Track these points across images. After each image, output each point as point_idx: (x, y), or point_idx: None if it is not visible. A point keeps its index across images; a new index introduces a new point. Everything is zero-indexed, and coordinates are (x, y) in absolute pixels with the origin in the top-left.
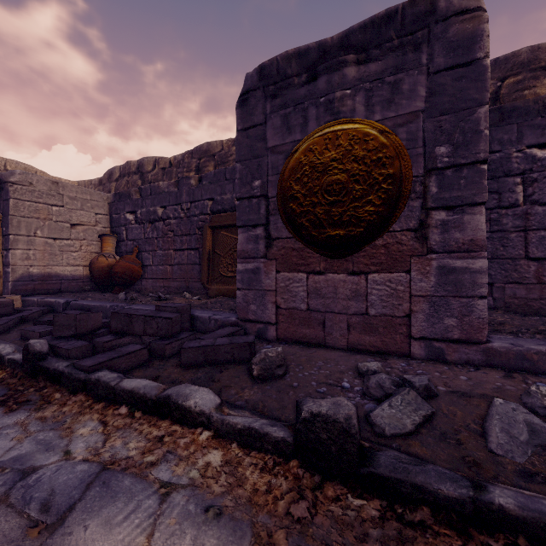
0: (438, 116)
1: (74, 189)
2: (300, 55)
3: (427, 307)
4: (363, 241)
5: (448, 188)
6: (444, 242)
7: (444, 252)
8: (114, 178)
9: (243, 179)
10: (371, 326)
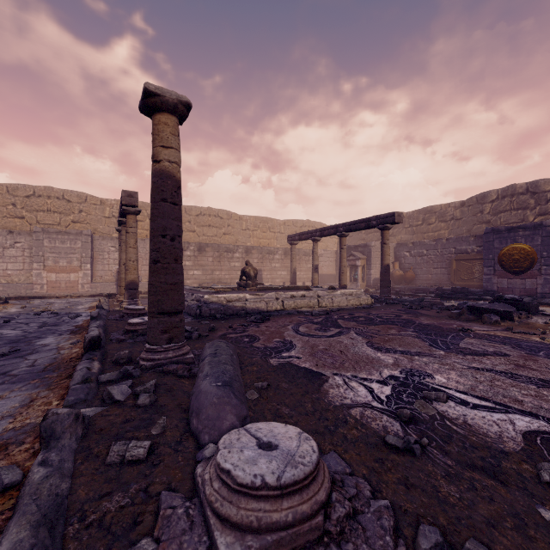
0: (543, 246)
1: None
2: (505, 227)
3: (541, 286)
4: (524, 272)
5: (546, 261)
6: (545, 273)
7: (545, 275)
8: None
9: (485, 254)
10: (526, 291)
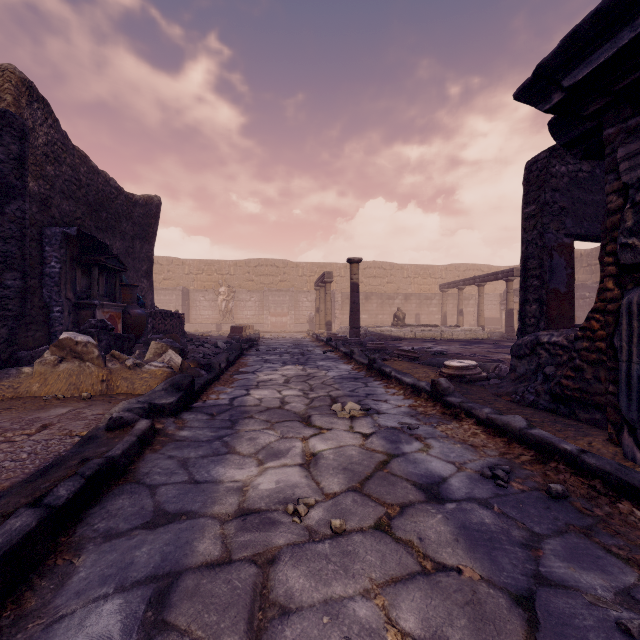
0: None
1: None
2: None
3: None
4: None
5: None
6: None
7: None
8: None
9: None
10: None
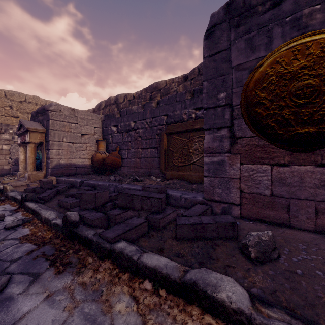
0: None
1: (83, 113)
2: None
3: None
4: None
5: None
6: None
7: None
8: (101, 108)
9: (209, 93)
10: None
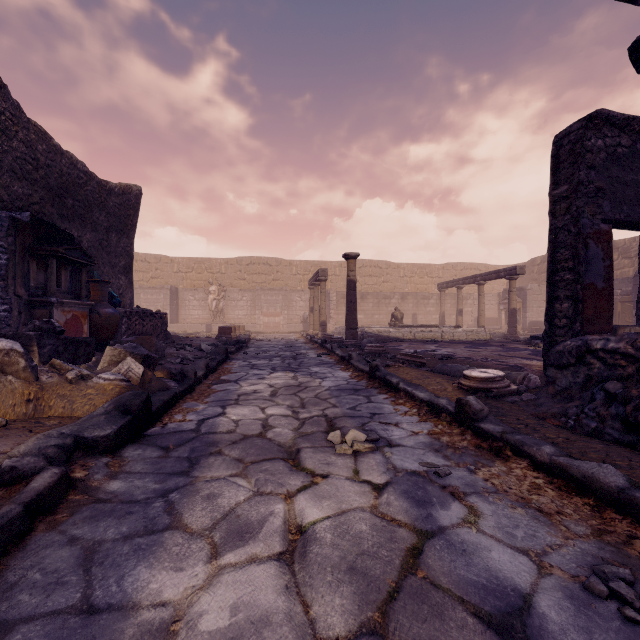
0: None
1: (544, 287)
2: None
3: None
4: None
5: None
6: None
7: None
8: (536, 264)
9: (634, 297)
10: None
